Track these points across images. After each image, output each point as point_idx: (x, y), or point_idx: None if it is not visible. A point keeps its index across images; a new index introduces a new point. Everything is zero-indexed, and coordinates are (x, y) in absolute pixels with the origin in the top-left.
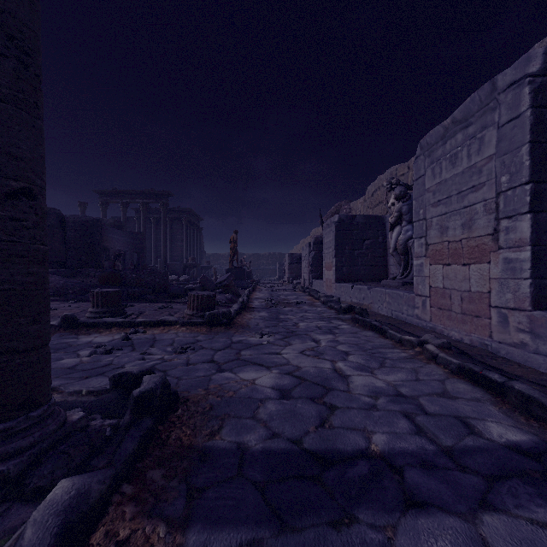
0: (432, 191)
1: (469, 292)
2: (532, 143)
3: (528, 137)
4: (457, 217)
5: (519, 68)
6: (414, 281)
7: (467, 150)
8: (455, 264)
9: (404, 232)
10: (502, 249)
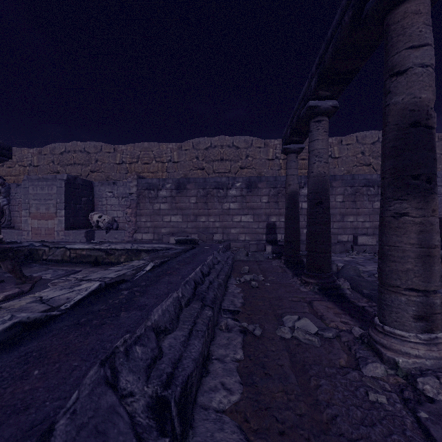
0: (33, 195)
1: (48, 228)
2: (65, 194)
3: (64, 193)
4: (44, 206)
5: (62, 176)
6: (23, 225)
7: (47, 188)
8: (43, 220)
9: (2, 202)
10: (58, 217)
